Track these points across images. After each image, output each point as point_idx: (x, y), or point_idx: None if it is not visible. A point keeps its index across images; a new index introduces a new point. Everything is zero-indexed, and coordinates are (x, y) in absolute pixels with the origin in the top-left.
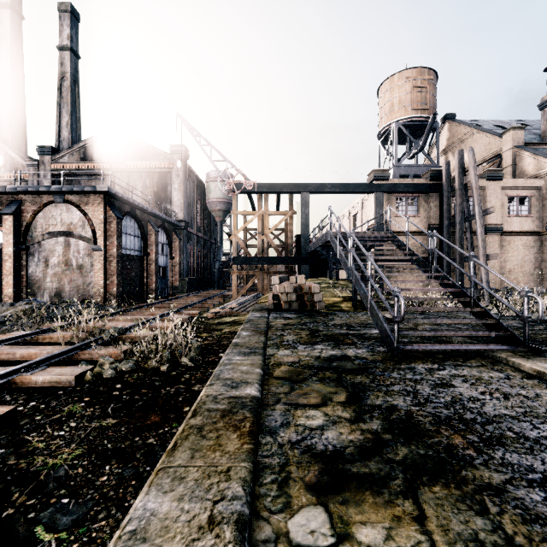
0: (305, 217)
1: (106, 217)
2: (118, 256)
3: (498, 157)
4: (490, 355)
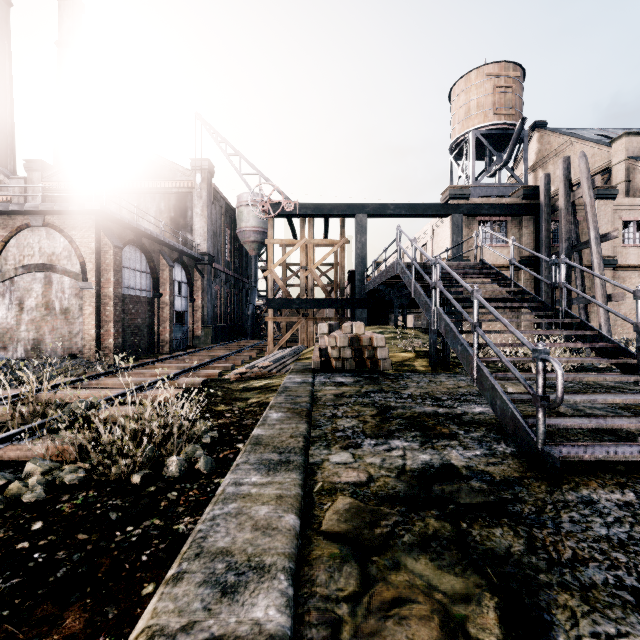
0: (361, 247)
1: (99, 245)
2: (116, 297)
3: (605, 172)
4: None
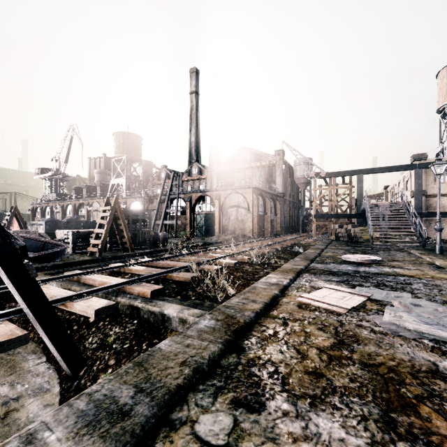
0: (360, 189)
1: (253, 198)
2: (257, 215)
3: None
4: (408, 250)
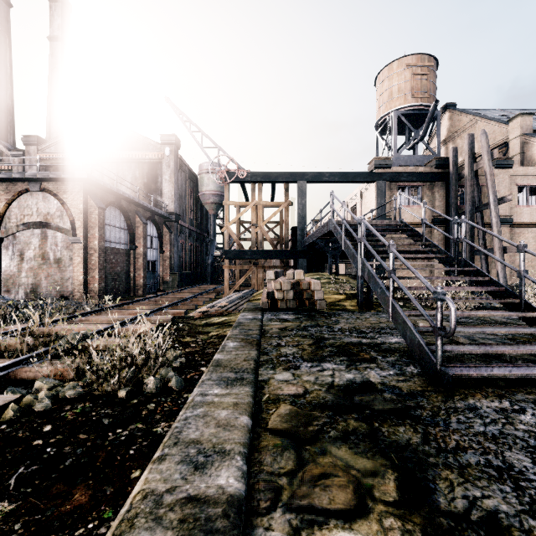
0: (302, 208)
1: (86, 207)
2: (99, 249)
3: (504, 146)
4: None
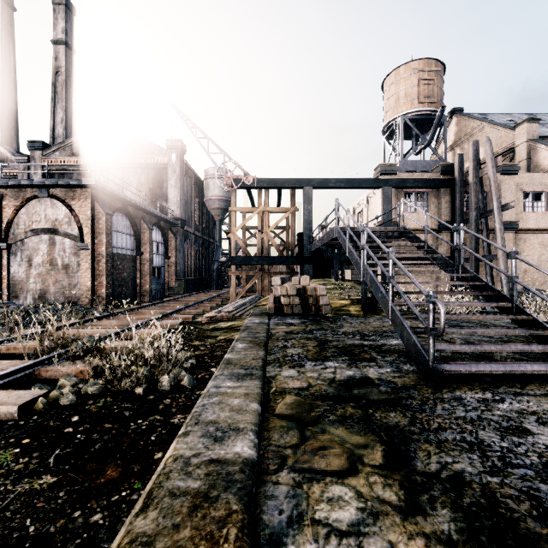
0: (308, 214)
1: (94, 213)
2: (107, 255)
3: (511, 151)
4: None
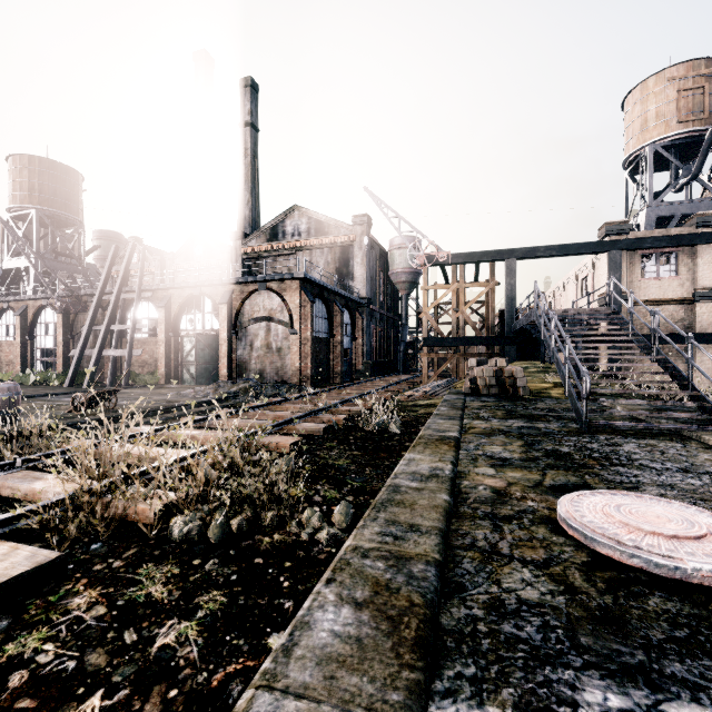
0: (510, 289)
1: (301, 302)
2: (311, 339)
3: None
4: (688, 434)
